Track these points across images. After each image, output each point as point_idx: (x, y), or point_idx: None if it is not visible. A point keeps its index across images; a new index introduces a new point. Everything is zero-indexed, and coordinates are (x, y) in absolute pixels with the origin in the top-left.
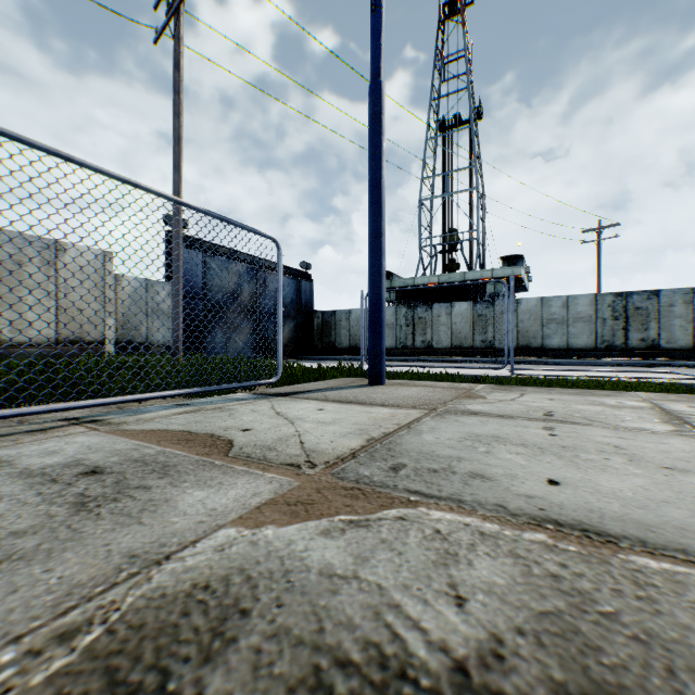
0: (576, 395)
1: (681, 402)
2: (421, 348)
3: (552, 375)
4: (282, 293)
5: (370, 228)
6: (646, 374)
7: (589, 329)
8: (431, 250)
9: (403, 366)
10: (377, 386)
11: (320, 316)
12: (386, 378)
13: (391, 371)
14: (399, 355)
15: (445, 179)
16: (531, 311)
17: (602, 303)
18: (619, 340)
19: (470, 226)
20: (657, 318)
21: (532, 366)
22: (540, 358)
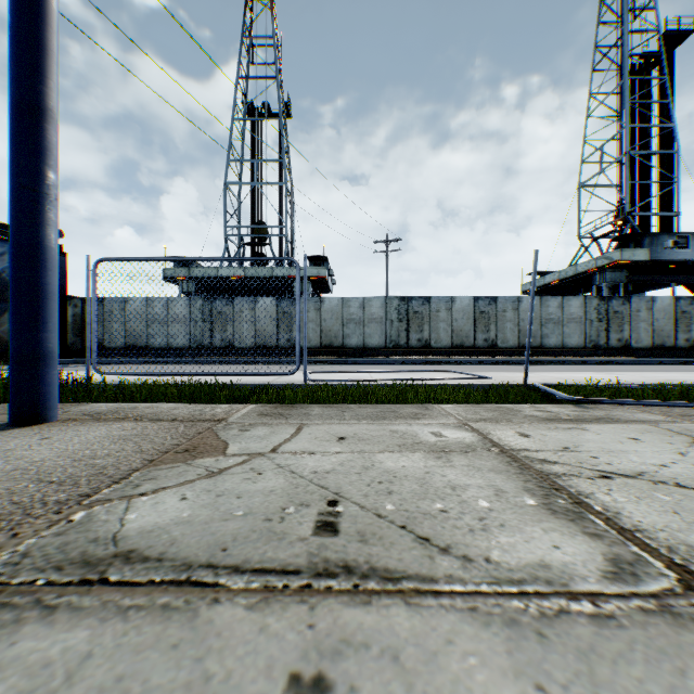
0: (378, 421)
1: (502, 422)
2: (221, 347)
3: (349, 379)
4: (3, 265)
5: (12, 91)
6: (432, 373)
7: (381, 330)
8: (239, 241)
9: (157, 374)
10: (23, 427)
11: (81, 304)
12: (102, 399)
13: (137, 383)
14: (193, 356)
15: (254, 167)
16: (334, 310)
17: (391, 306)
18: (404, 340)
19: (280, 222)
20: (430, 322)
21: (334, 366)
22: (341, 358)
